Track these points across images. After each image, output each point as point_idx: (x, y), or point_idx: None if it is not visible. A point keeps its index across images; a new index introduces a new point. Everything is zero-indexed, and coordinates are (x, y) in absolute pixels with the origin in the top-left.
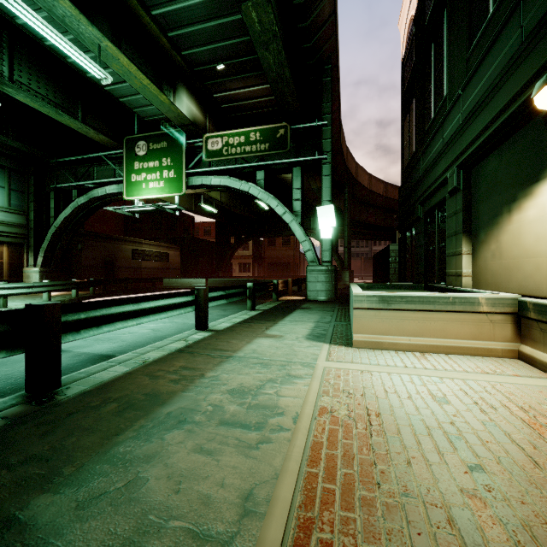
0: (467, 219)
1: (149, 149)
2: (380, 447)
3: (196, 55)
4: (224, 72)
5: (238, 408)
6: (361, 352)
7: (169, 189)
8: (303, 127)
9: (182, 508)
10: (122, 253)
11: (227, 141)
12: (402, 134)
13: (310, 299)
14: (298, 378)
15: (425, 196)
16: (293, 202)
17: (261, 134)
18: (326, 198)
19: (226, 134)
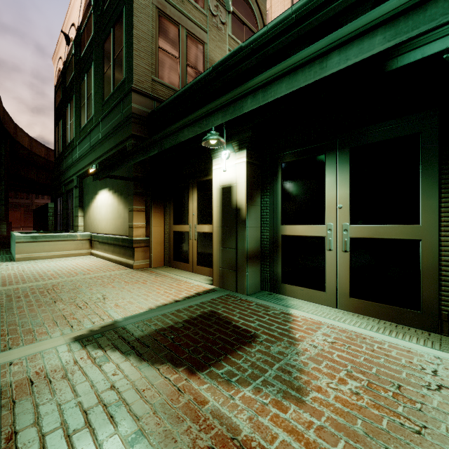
0: (82, 201)
1: None
2: (27, 273)
3: None
4: None
5: None
6: (20, 262)
7: None
8: None
9: None
10: None
11: None
12: (55, 134)
13: None
14: None
15: (66, 182)
16: None
17: None
18: None
19: None
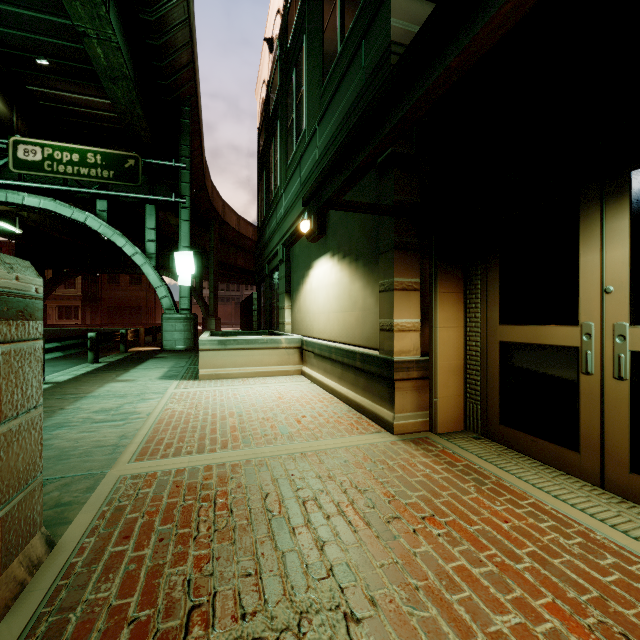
0: (288, 283)
1: None
2: (198, 414)
3: (0, 34)
4: (47, 67)
5: (104, 417)
6: (204, 382)
7: None
8: (159, 164)
9: (84, 445)
10: None
11: (52, 154)
12: (258, 196)
13: (167, 349)
14: (151, 399)
15: (269, 258)
16: (146, 242)
17: (104, 158)
18: (185, 244)
19: (50, 145)
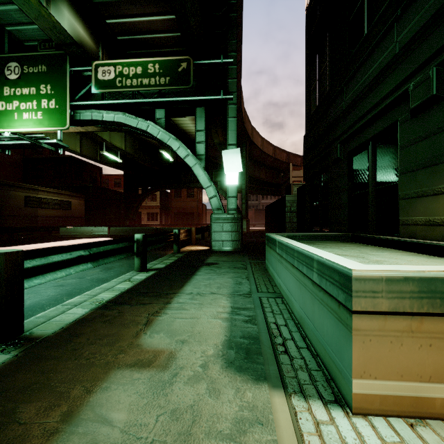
0: None
1: (24, 72)
2: None
3: None
4: None
5: None
6: None
7: (49, 121)
8: (208, 63)
9: None
10: (11, 200)
11: (121, 71)
12: (309, 80)
13: (215, 250)
14: None
15: (353, 130)
16: (197, 144)
17: (161, 66)
18: (232, 142)
19: (120, 63)
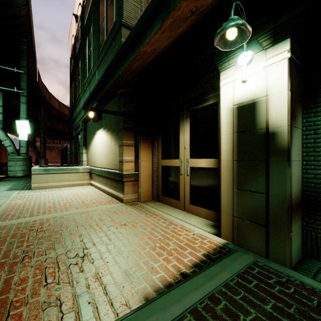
0: (85, 141)
1: None
2: (30, 203)
3: None
4: None
5: None
6: (35, 190)
7: None
8: (5, 68)
9: None
10: None
11: None
12: (70, 94)
13: (10, 176)
14: (1, 199)
15: (75, 127)
16: None
17: None
18: (23, 116)
19: None
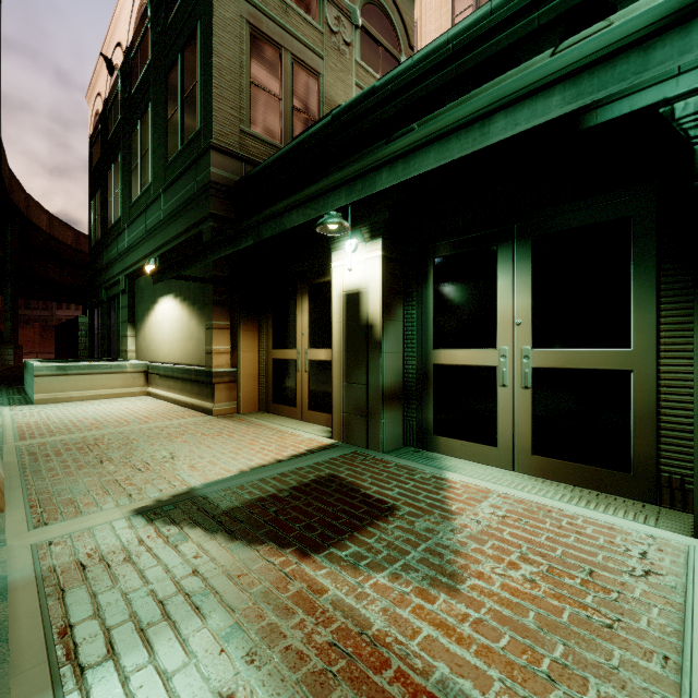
0: (132, 313)
1: None
2: (54, 421)
3: None
4: None
5: None
6: (42, 405)
7: None
8: None
9: None
10: None
11: None
12: (91, 211)
13: None
14: None
15: (107, 285)
16: None
17: None
18: None
19: None
